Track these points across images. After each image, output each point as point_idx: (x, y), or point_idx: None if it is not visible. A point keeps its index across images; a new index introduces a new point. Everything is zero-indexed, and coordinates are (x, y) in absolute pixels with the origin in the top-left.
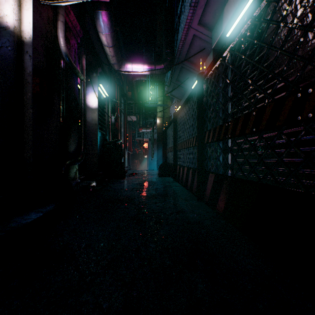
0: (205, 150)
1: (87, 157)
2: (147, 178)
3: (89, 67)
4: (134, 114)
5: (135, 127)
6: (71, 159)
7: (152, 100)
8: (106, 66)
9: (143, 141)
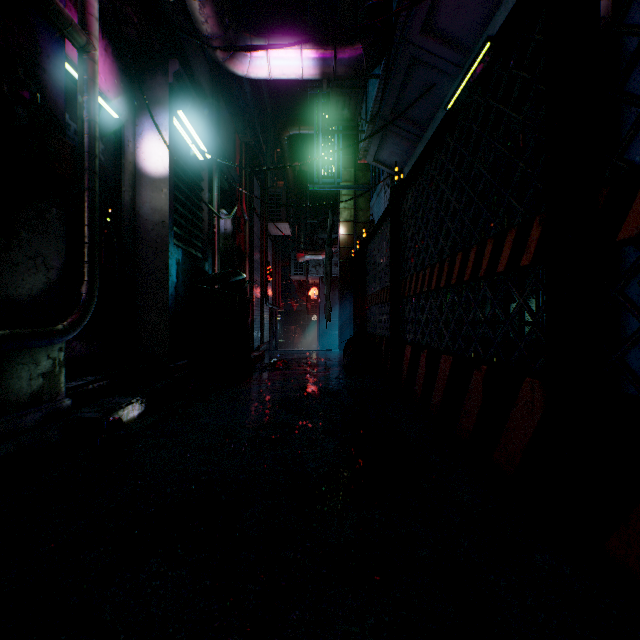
0: (628, 278)
1: (140, 318)
2: (314, 380)
3: (145, 59)
4: (284, 218)
5: (290, 252)
6: (16, 325)
7: (327, 176)
8: (204, 74)
9: (308, 283)
